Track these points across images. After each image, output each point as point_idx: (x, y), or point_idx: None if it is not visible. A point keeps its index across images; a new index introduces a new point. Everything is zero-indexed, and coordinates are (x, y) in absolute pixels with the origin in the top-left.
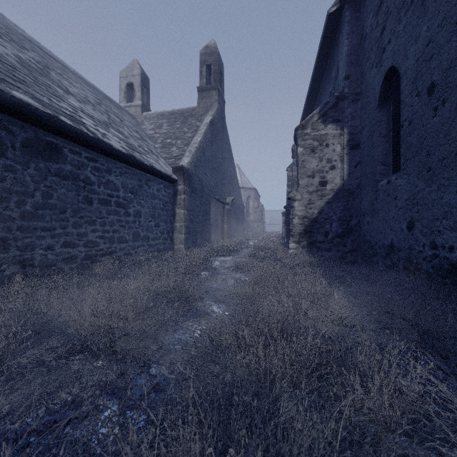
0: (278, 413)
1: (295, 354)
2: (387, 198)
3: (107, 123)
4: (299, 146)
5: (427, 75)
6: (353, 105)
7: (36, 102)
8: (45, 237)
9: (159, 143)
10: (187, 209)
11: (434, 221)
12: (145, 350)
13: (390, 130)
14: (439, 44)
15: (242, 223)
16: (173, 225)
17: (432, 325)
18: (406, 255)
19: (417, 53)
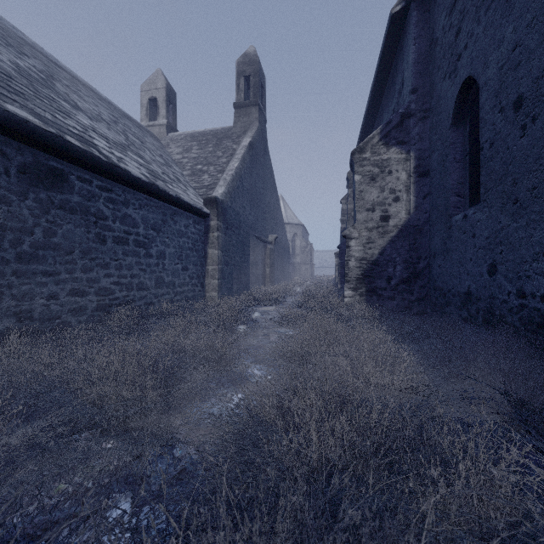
0: (336, 513)
1: (356, 434)
2: (463, 236)
3: (124, 146)
4: (356, 174)
5: (513, 86)
6: (421, 124)
7: (36, 118)
8: (47, 283)
9: (188, 170)
10: (221, 249)
11: (522, 263)
12: (167, 426)
13: (466, 154)
14: (528, 48)
15: (287, 266)
16: (204, 268)
17: (523, 393)
18: (487, 305)
19: (500, 59)
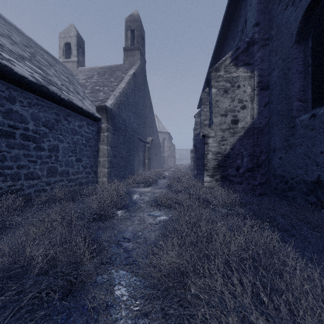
0: None
1: None
2: (310, 133)
3: (24, 57)
4: (213, 87)
5: None
6: (262, 49)
7: None
8: None
9: (89, 90)
10: (110, 145)
11: None
12: None
13: (308, 65)
14: None
15: (159, 158)
16: (97, 160)
17: None
18: None
19: None
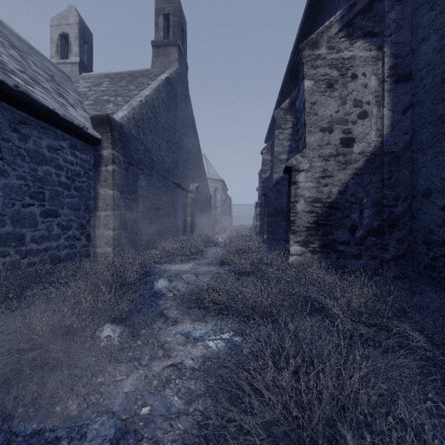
0: None
1: None
2: None
3: None
4: (306, 78)
5: None
6: (399, 6)
7: None
8: None
9: (91, 100)
10: (119, 189)
11: None
12: None
13: None
14: None
15: (209, 216)
16: (94, 214)
17: None
18: None
19: None
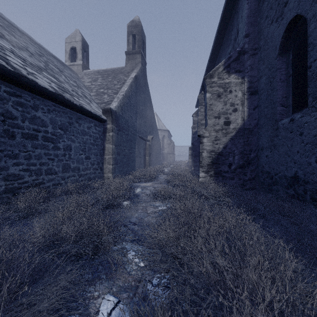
0: None
1: None
2: (290, 135)
3: (41, 68)
4: (207, 92)
5: None
6: (252, 58)
7: None
8: None
9: (94, 92)
10: (115, 144)
11: None
12: None
13: (289, 75)
14: None
15: (159, 155)
16: (103, 157)
17: None
18: (316, 187)
19: None
